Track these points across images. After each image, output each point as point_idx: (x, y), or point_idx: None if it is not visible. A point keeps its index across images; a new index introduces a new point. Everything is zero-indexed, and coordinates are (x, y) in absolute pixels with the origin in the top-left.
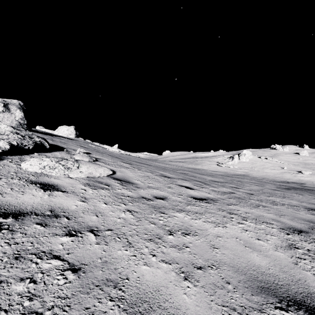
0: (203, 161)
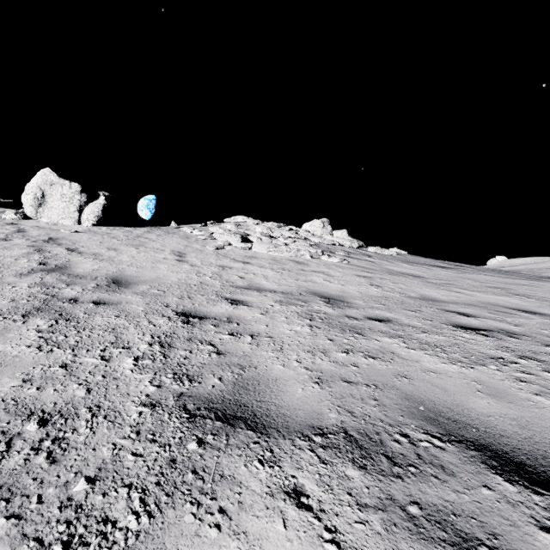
0: None
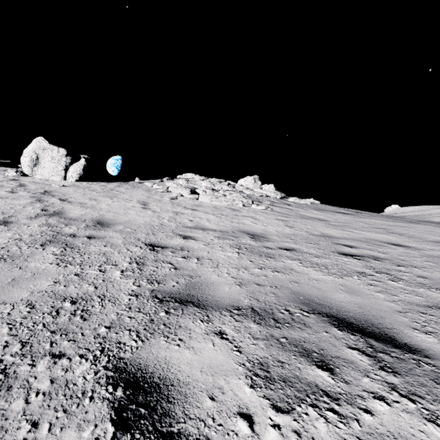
0: (439, 215)
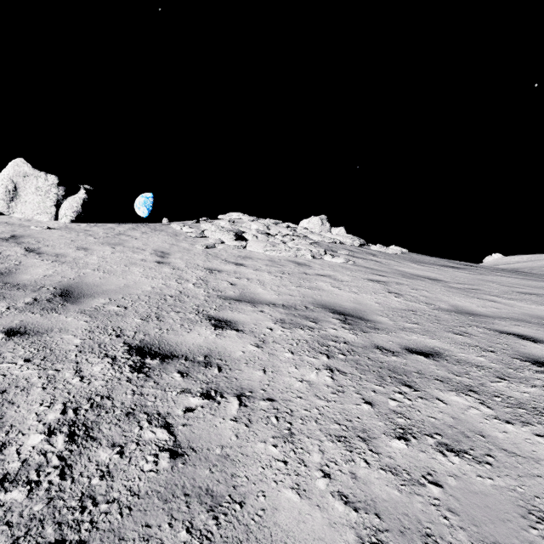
0: None
